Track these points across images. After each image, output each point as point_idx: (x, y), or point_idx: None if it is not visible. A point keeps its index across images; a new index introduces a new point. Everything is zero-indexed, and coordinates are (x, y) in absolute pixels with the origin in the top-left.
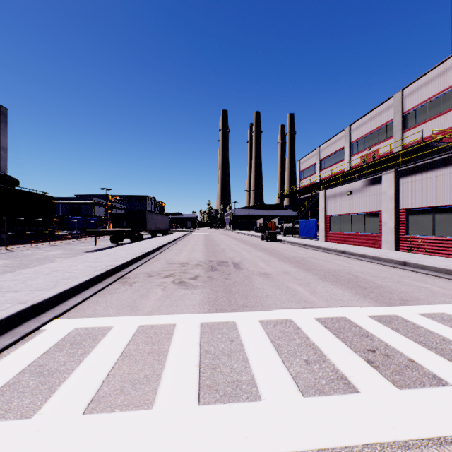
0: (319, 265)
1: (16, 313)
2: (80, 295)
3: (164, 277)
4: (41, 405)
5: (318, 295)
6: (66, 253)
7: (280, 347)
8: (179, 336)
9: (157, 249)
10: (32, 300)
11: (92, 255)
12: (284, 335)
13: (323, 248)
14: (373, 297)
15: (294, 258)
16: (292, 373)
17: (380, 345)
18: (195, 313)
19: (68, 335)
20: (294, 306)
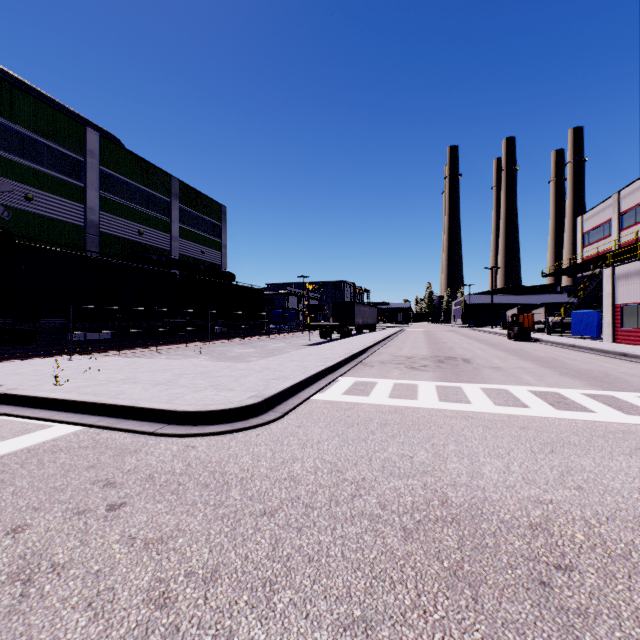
0: (570, 365)
1: (324, 369)
2: (343, 368)
3: (396, 364)
4: (368, 395)
5: (543, 382)
6: (289, 345)
7: (490, 395)
8: (422, 387)
9: (376, 345)
10: (325, 365)
11: (323, 346)
12: (496, 393)
13: (596, 350)
14: (604, 386)
15: (543, 358)
16: (493, 401)
17: (568, 401)
18: (430, 381)
19: (356, 382)
20: (513, 384)
